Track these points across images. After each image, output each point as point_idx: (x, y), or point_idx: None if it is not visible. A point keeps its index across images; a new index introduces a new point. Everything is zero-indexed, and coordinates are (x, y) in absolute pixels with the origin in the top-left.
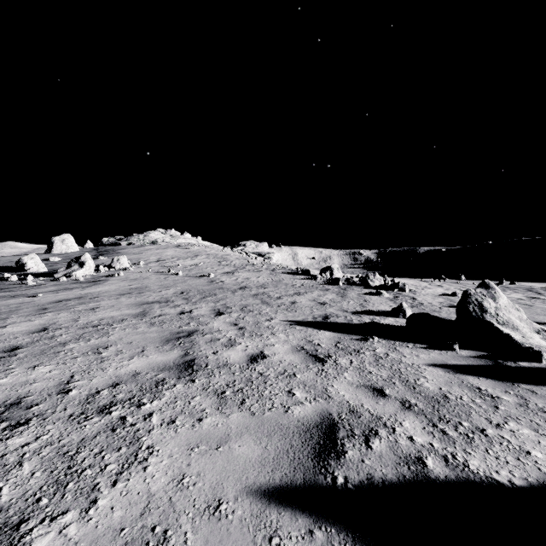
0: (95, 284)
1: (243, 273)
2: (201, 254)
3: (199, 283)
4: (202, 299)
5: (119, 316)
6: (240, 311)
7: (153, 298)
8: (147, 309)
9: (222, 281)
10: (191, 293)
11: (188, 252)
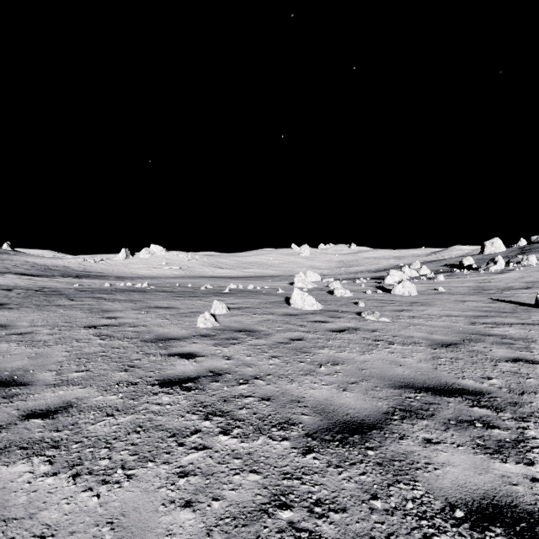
0: (498, 274)
1: None
2: None
3: None
4: None
5: (494, 285)
6: None
7: (523, 281)
8: (511, 284)
9: None
10: None
11: None
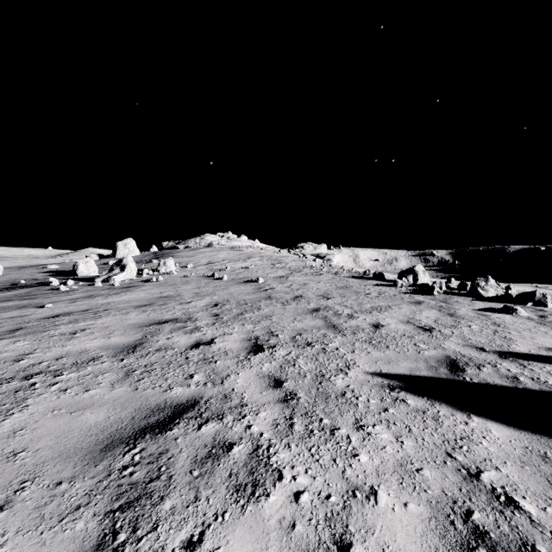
0: (125, 291)
1: (299, 277)
2: (255, 256)
3: (243, 291)
4: (238, 315)
5: (94, 351)
6: (290, 344)
7: (172, 313)
8: (148, 334)
9: (272, 287)
10: (227, 305)
11: (242, 255)
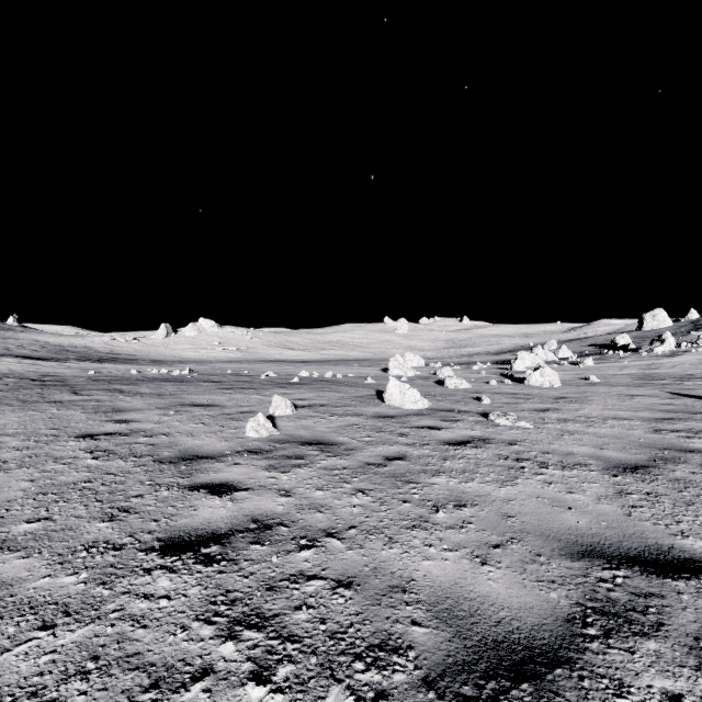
0: (668, 357)
1: None
2: None
3: None
4: None
5: (666, 372)
6: None
7: None
8: (690, 371)
9: None
10: None
11: None
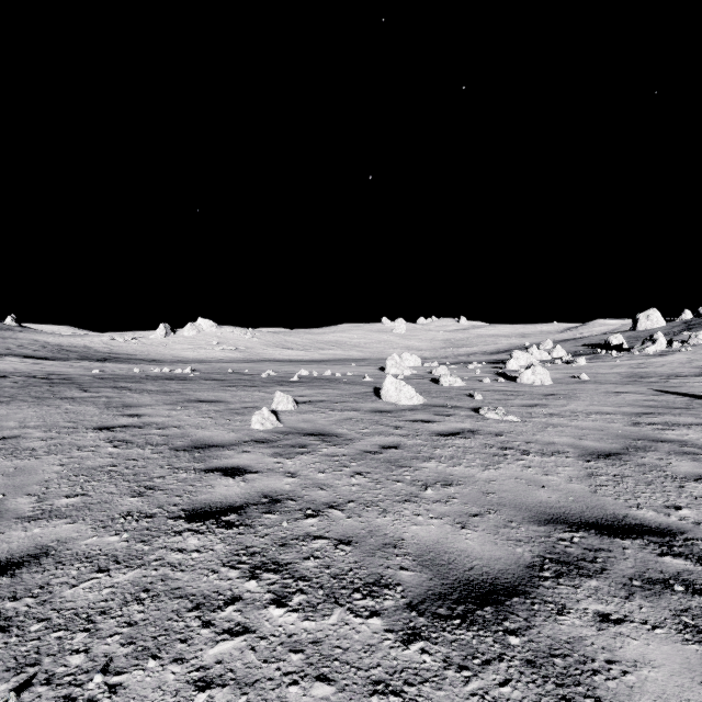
0: (658, 357)
1: None
2: None
3: None
4: None
5: (655, 371)
6: None
7: (693, 365)
8: (678, 369)
9: None
10: None
11: None
